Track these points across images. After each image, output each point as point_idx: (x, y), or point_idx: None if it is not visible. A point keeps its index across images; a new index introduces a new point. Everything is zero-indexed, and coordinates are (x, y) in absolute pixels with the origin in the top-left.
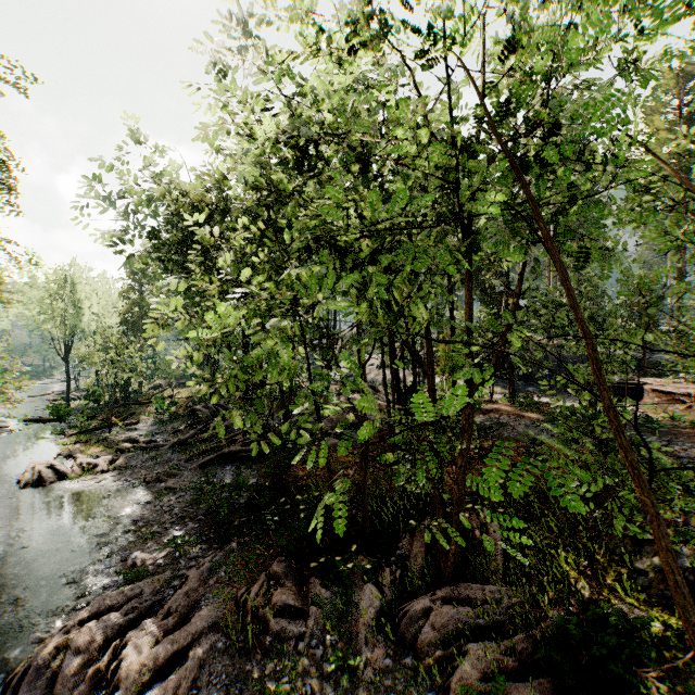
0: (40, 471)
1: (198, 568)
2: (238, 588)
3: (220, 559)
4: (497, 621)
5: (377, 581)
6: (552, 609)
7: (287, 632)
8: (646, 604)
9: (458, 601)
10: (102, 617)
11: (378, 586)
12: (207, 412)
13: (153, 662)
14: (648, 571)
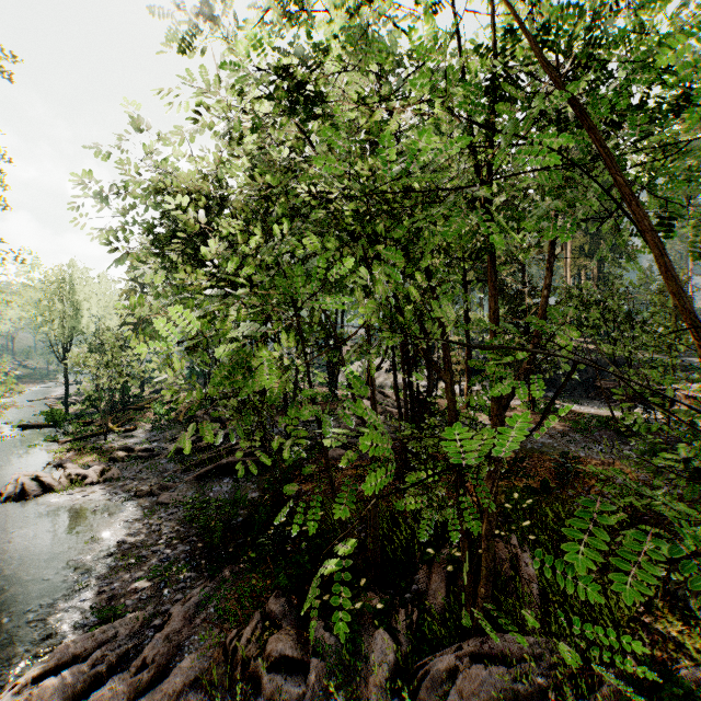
0: (24, 484)
1: (184, 603)
2: (228, 628)
3: (211, 591)
4: (539, 685)
5: (390, 625)
6: (606, 670)
7: (282, 692)
8: None
9: (490, 657)
10: (63, 671)
11: (391, 632)
12: (207, 418)
13: None
14: None
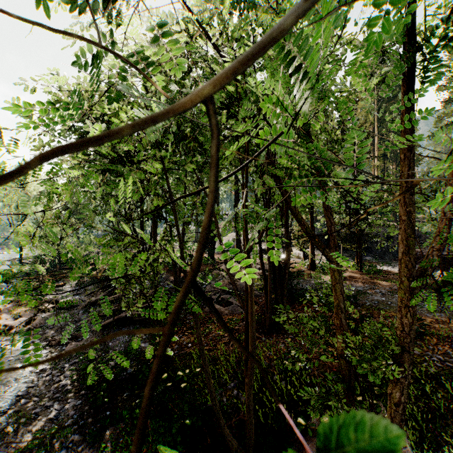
0: None
1: None
2: None
3: None
4: None
5: None
6: None
7: None
8: None
9: None
10: None
11: None
12: None
13: None
14: None
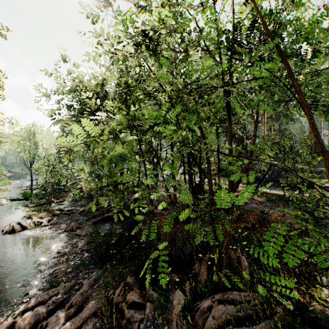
0: (13, 226)
1: (88, 279)
2: (109, 290)
3: (100, 274)
4: (249, 314)
5: (182, 288)
6: (278, 307)
7: (134, 317)
8: None
9: (227, 301)
10: (35, 308)
11: (183, 291)
12: (98, 195)
13: None
14: None
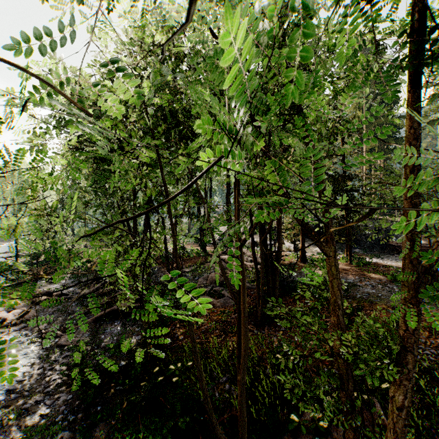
0: None
1: None
2: None
3: None
4: None
5: None
6: None
7: None
8: None
9: None
10: None
11: None
12: None
13: None
14: None
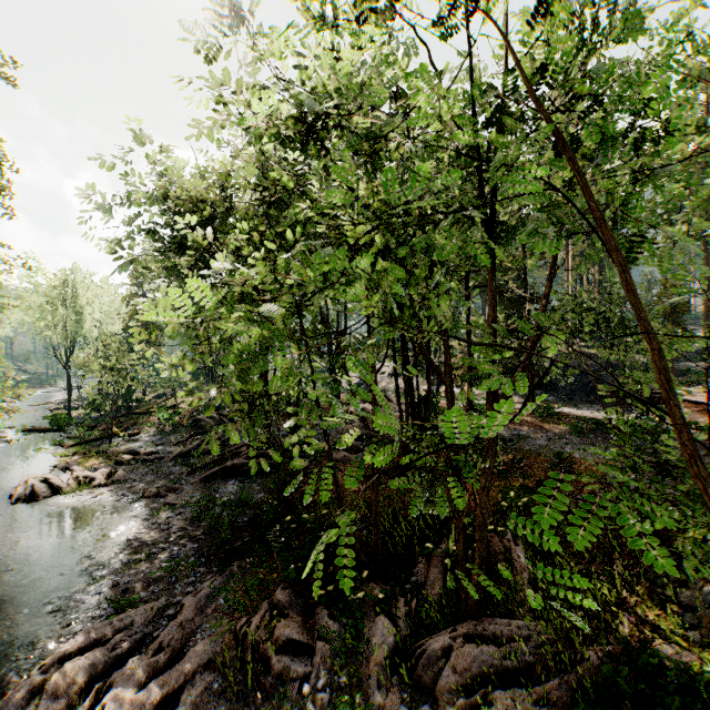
0: (33, 486)
1: (195, 595)
2: (238, 617)
3: (220, 585)
4: (527, 663)
5: (390, 612)
6: (588, 649)
7: (290, 672)
8: (695, 644)
9: (482, 638)
10: (86, 653)
11: (391, 619)
12: (212, 422)
13: (139, 709)
14: (696, 606)
